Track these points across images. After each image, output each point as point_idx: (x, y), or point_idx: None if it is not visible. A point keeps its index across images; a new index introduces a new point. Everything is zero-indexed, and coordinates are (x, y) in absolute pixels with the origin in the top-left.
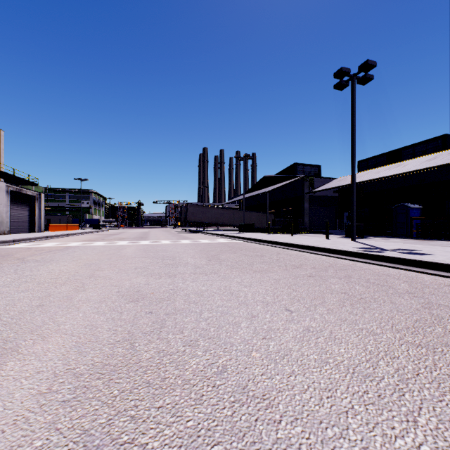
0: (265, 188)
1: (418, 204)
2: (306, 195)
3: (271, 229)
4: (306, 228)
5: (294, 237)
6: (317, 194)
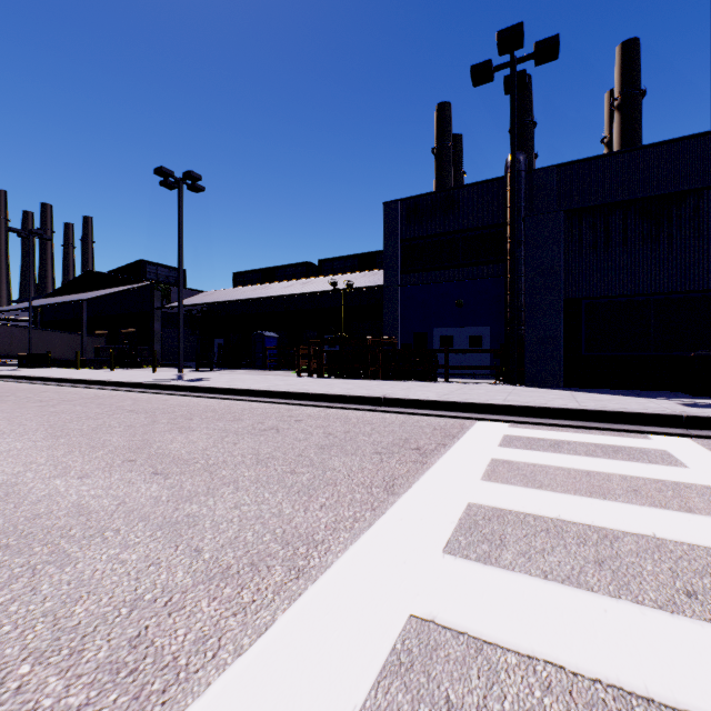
0: (90, 291)
1: (275, 333)
2: (157, 311)
3: (92, 362)
4: (158, 359)
5: (111, 372)
6: (176, 311)
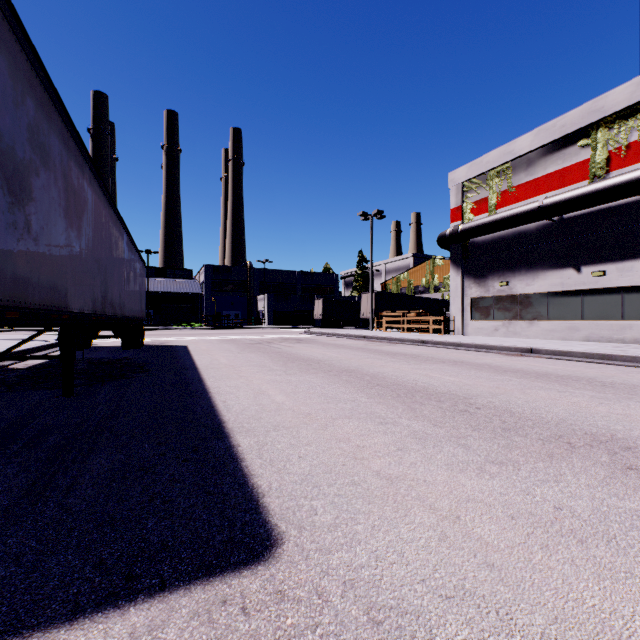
0: None
1: None
2: None
3: None
4: None
5: None
6: None
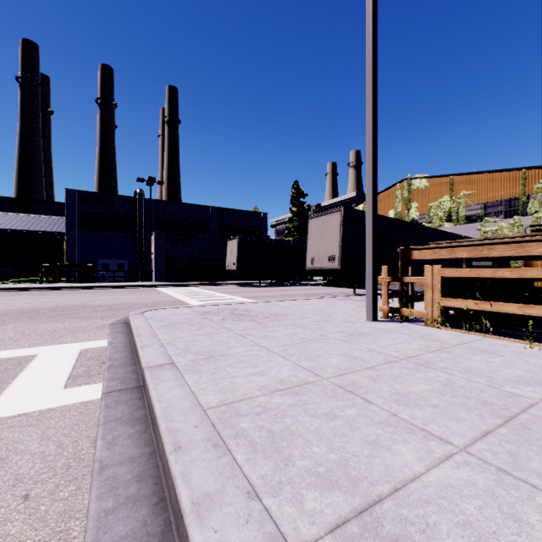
0: None
1: None
2: None
3: None
4: None
5: None
6: None
